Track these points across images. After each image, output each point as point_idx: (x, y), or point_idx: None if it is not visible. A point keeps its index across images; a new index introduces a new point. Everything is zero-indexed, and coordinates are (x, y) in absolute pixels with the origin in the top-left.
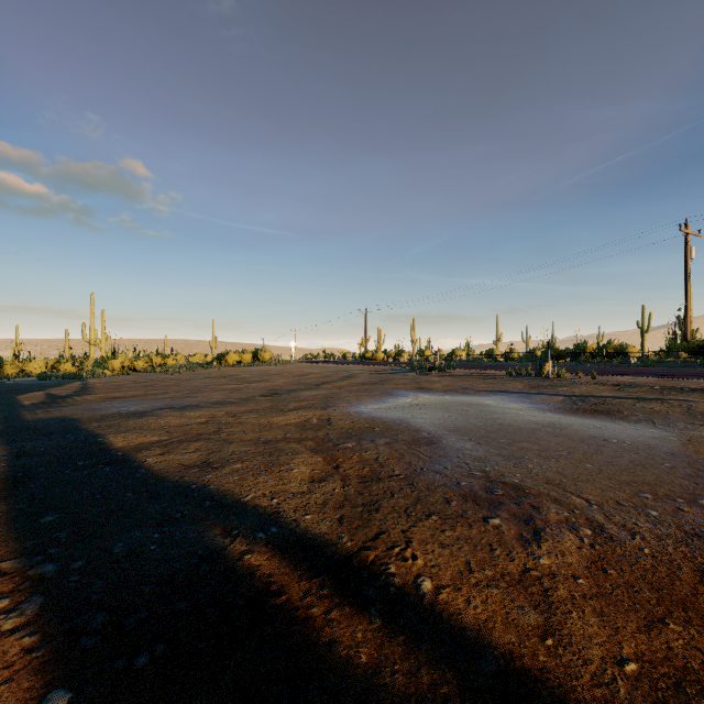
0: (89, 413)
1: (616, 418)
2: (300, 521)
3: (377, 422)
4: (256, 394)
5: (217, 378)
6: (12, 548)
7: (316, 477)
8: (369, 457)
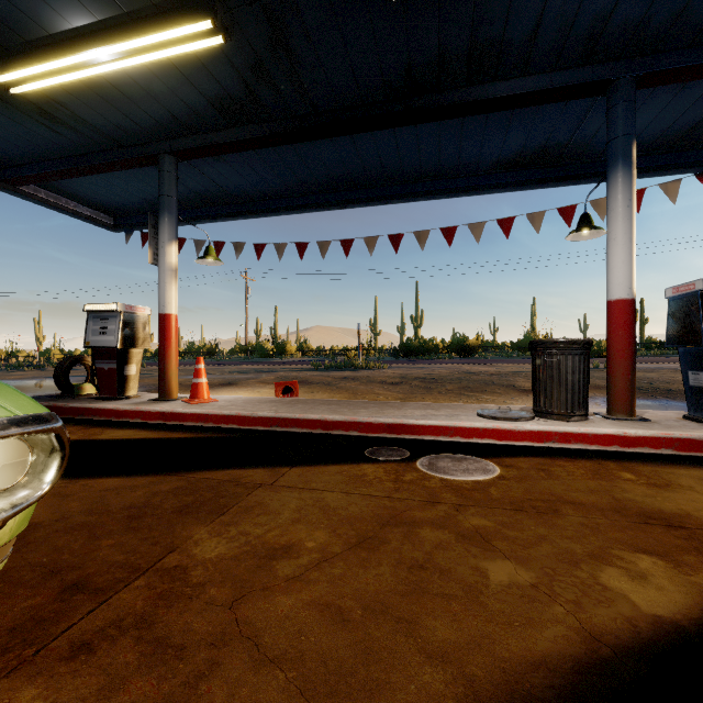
0: None
1: None
2: None
3: None
4: None
5: None
6: None
7: None
8: None
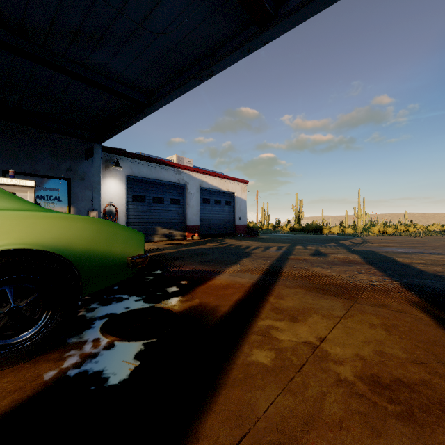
0: (378, 250)
1: None
2: None
3: None
4: None
5: None
6: (383, 274)
7: None
8: None
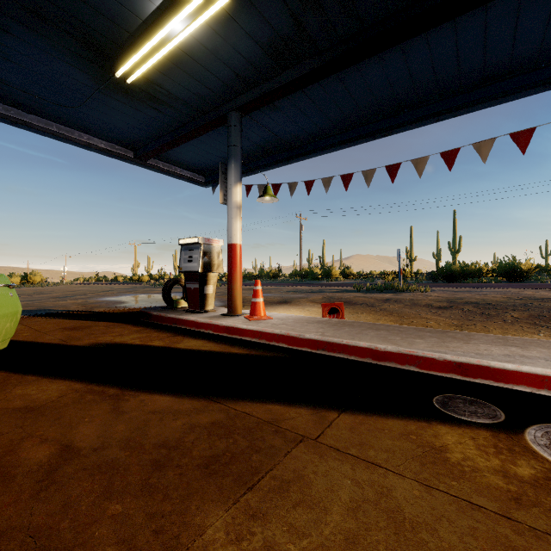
0: None
1: None
2: (74, 310)
3: (108, 301)
4: (43, 298)
5: None
6: None
7: (79, 307)
8: (97, 305)
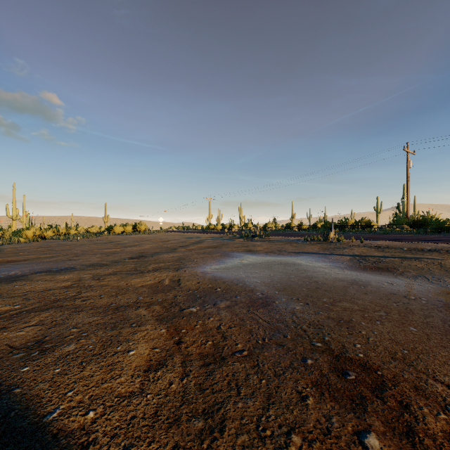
0: None
1: (397, 274)
2: None
3: (219, 282)
4: (127, 256)
5: (102, 244)
6: None
7: (154, 361)
8: (211, 325)
